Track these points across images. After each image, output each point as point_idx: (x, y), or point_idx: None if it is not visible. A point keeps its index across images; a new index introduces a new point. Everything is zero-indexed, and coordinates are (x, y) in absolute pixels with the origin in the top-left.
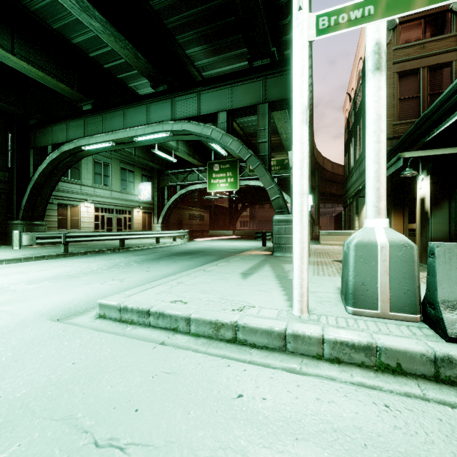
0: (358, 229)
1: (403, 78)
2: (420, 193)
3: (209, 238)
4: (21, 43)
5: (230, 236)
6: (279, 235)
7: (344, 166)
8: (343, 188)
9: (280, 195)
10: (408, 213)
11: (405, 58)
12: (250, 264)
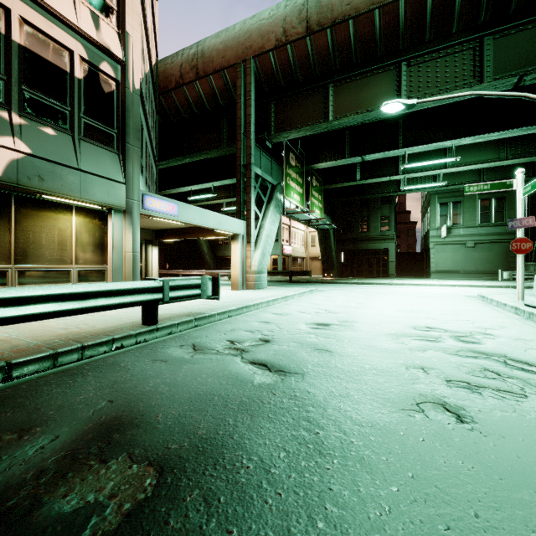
0: None
1: None
2: None
3: None
4: (512, 147)
5: None
6: None
7: None
8: None
9: None
10: None
11: None
12: None
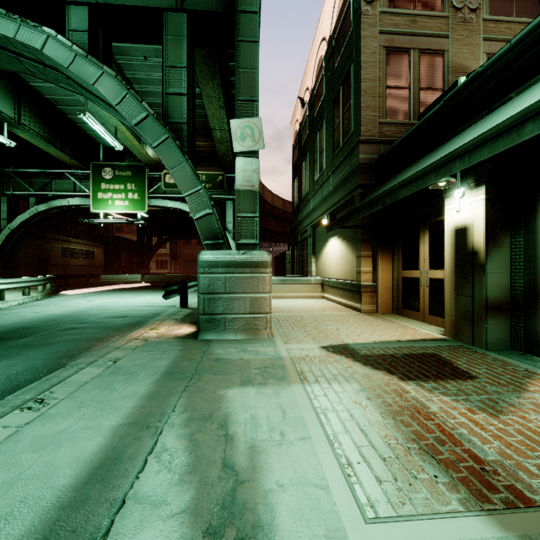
0: (315, 274)
1: (391, 57)
2: (456, 220)
3: (95, 289)
4: None
5: (136, 284)
6: (212, 296)
7: (293, 193)
8: (292, 222)
9: (213, 209)
10: (403, 255)
11: (393, 29)
12: (116, 413)
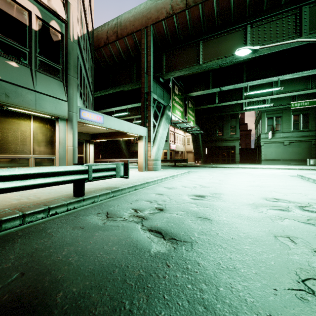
0: None
1: None
2: None
3: None
4: (315, 81)
5: None
6: None
7: None
8: None
9: None
10: None
11: None
12: None
